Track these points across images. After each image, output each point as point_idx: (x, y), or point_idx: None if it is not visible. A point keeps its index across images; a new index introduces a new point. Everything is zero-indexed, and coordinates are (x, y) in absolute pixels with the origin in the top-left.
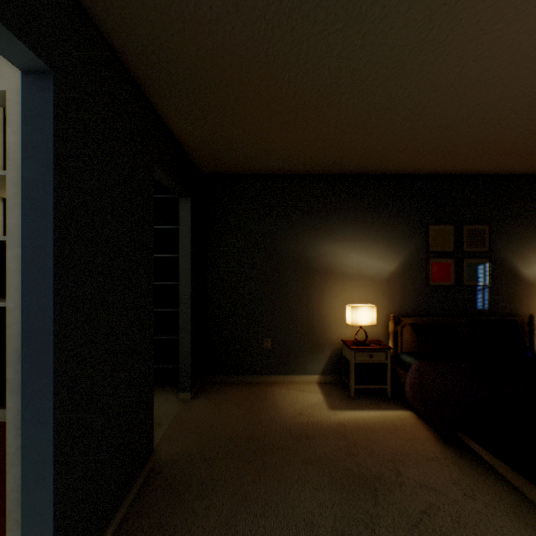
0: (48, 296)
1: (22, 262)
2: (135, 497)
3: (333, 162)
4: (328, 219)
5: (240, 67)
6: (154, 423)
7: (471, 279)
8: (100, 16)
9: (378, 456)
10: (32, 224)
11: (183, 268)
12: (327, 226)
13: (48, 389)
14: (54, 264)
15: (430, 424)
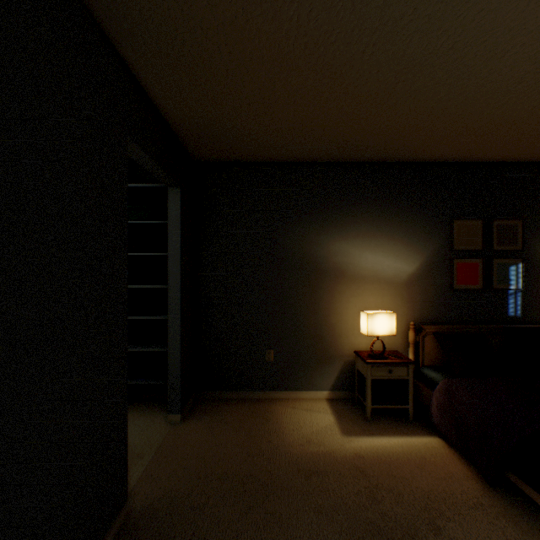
0: None
1: None
2: None
3: (346, 146)
4: (339, 214)
5: None
6: (134, 454)
7: (501, 281)
8: None
9: (408, 503)
10: None
11: (172, 269)
12: (338, 221)
13: None
14: None
15: (466, 457)
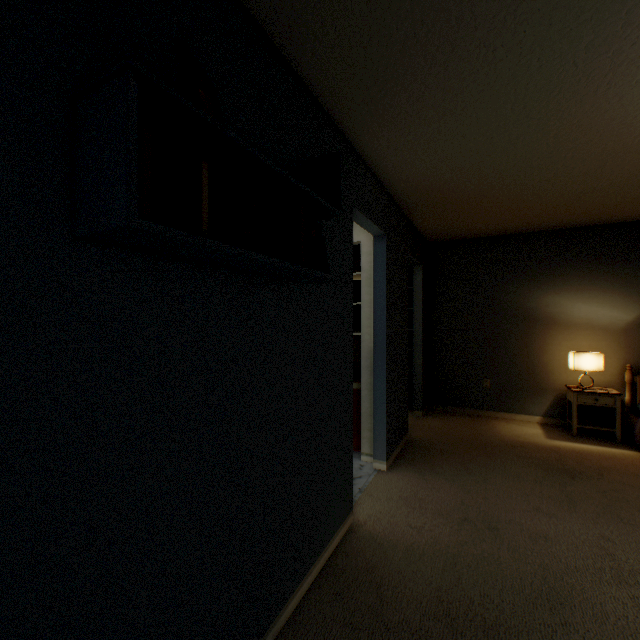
0: (384, 329)
1: (373, 314)
2: (402, 447)
3: (553, 222)
4: (550, 272)
5: (468, 196)
6: None
7: None
8: (397, 196)
9: (585, 465)
10: (377, 299)
11: (416, 318)
12: (550, 279)
13: (384, 367)
14: (386, 315)
15: None
